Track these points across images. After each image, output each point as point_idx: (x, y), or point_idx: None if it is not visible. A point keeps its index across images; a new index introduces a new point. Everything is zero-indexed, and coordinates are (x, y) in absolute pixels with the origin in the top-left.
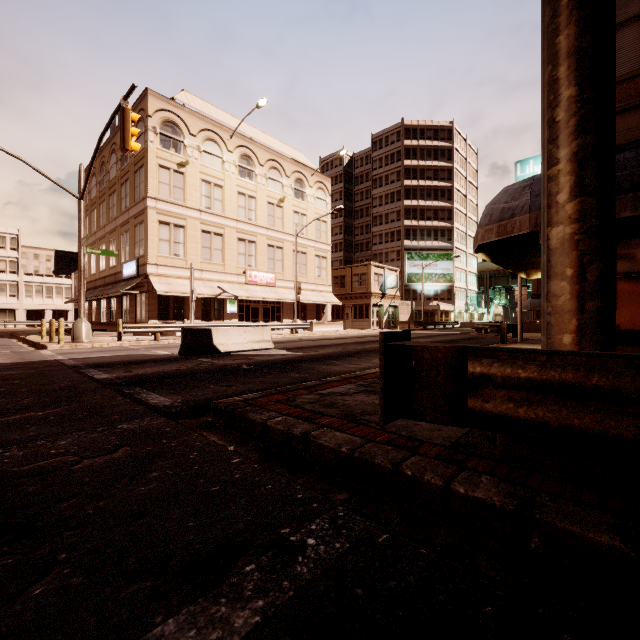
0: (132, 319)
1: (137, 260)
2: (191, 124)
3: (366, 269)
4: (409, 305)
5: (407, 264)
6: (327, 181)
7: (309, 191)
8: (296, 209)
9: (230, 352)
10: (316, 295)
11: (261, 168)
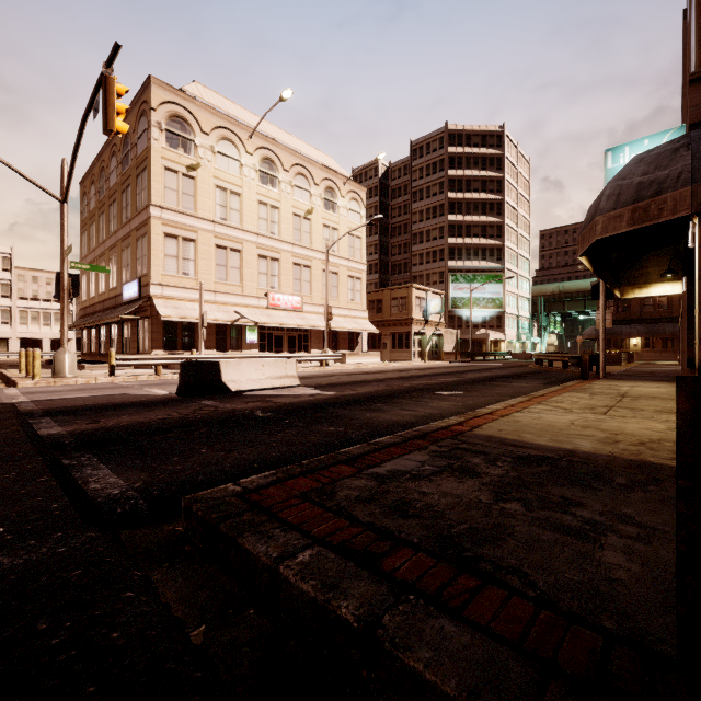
0: (134, 349)
1: (139, 280)
2: (203, 120)
3: (406, 292)
4: (454, 333)
5: (451, 287)
6: (362, 191)
7: (341, 202)
8: (326, 222)
9: (244, 391)
10: (349, 322)
11: (286, 174)
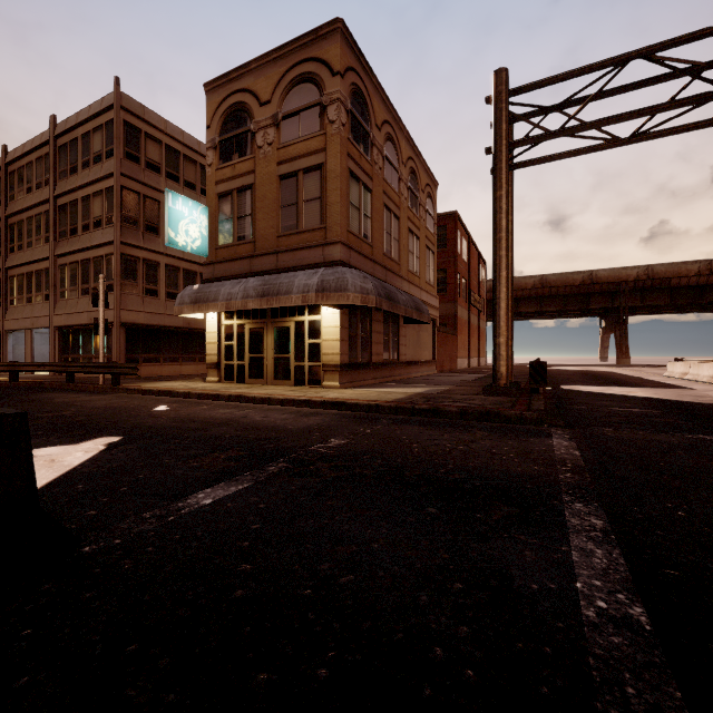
0: None
1: None
2: None
3: None
4: None
5: None
6: None
7: None
8: None
9: None
10: None
11: None
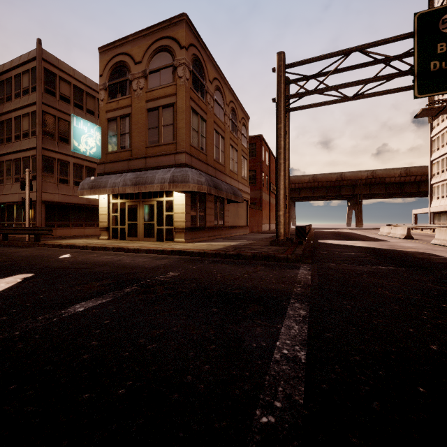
0: None
1: None
2: None
3: None
4: None
5: None
6: None
7: None
8: None
9: None
10: None
11: None
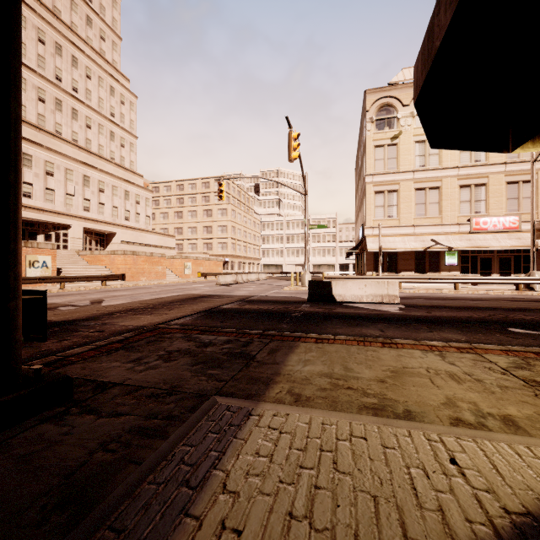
0: (363, 271)
1: (362, 226)
2: (404, 97)
3: None
4: None
5: None
6: None
7: None
8: None
9: (346, 302)
10: None
11: None
